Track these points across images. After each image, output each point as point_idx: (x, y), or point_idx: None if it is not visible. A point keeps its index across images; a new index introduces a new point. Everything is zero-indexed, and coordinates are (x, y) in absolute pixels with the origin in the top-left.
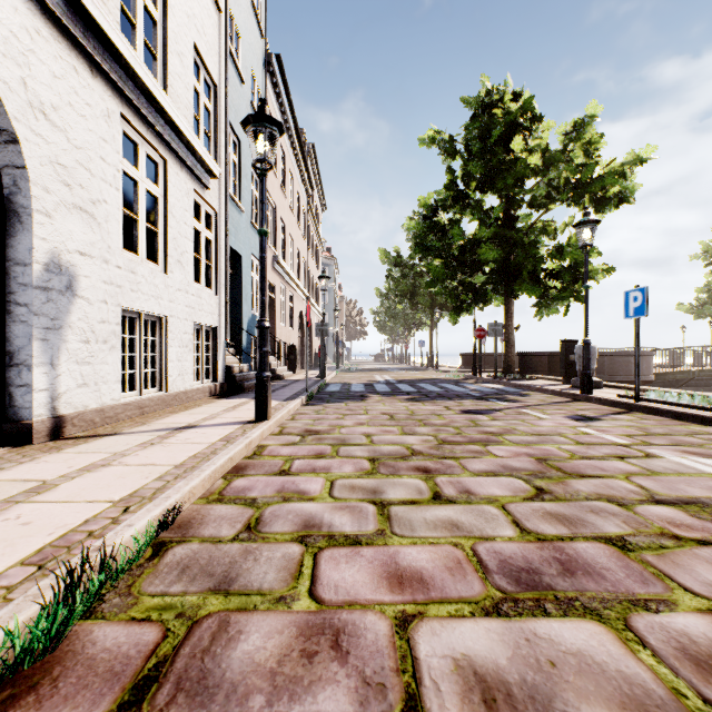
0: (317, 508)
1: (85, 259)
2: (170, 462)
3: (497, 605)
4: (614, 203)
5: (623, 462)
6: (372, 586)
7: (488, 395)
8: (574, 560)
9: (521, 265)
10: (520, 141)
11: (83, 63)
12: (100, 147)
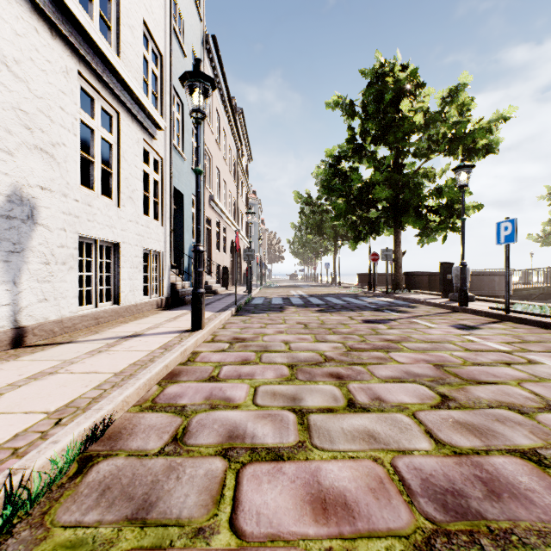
0: (241, 417)
1: (45, 193)
2: (111, 369)
3: (430, 541)
4: (482, 153)
5: (511, 368)
6: (295, 514)
7: (383, 307)
8: (496, 478)
9: (407, 202)
10: (407, 103)
11: (44, 26)
12: (59, 98)
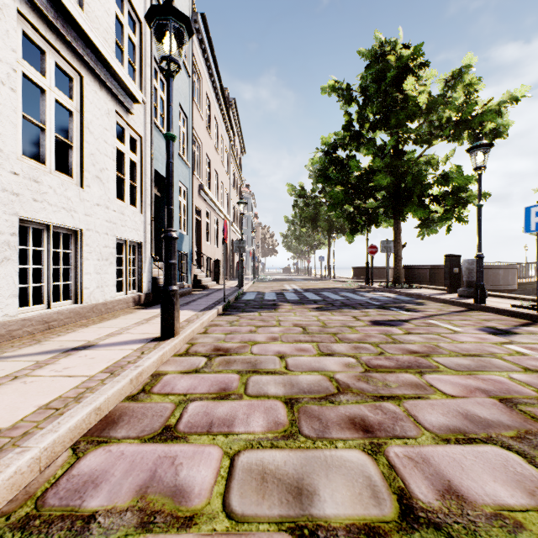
0: None
1: None
2: (1, 421)
3: None
4: (489, 138)
5: None
6: None
7: (388, 304)
8: None
9: (410, 191)
10: (412, 81)
11: None
12: None
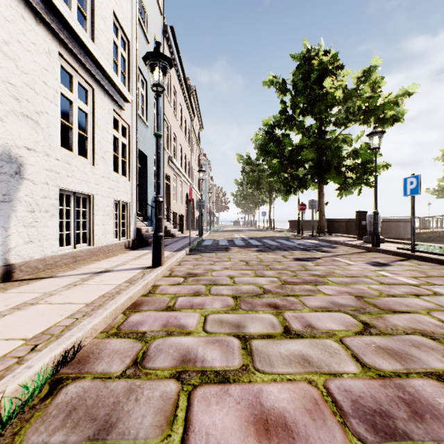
0: (193, 342)
1: (30, 153)
2: (84, 301)
3: None
4: (390, 122)
5: (420, 299)
6: (240, 435)
7: (310, 247)
8: (417, 400)
9: (329, 162)
10: (329, 81)
11: (29, 14)
12: (43, 74)
